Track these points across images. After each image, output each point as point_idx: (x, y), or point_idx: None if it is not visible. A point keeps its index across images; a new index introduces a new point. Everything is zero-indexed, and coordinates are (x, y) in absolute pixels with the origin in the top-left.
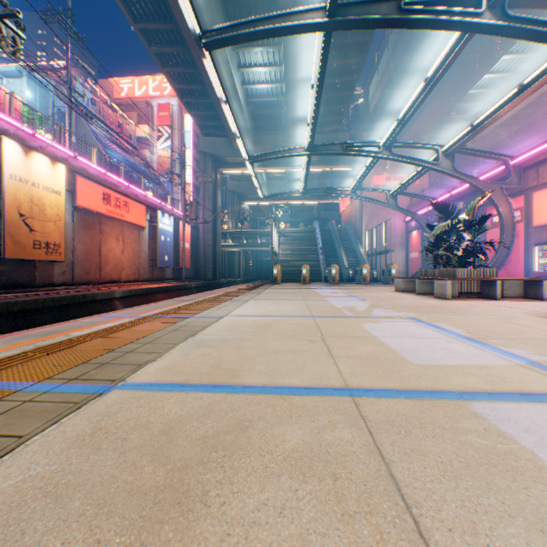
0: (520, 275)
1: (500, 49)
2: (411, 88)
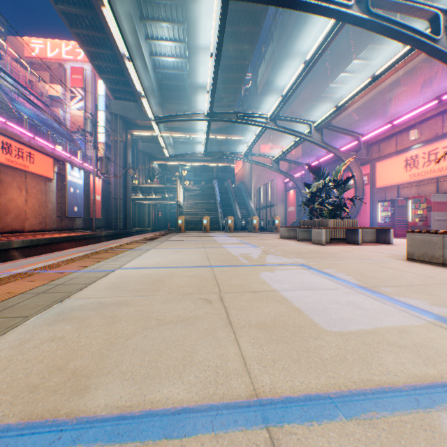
0: (367, 225)
1: (353, 54)
2: (289, 77)
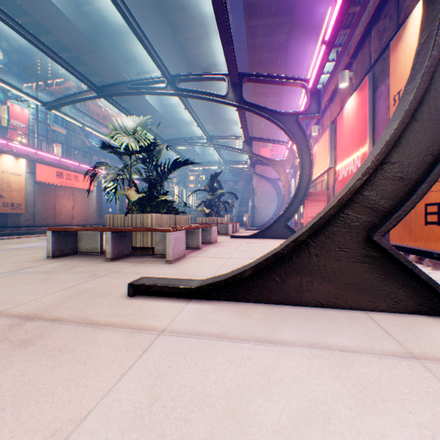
0: None
1: (308, 63)
2: (272, 87)
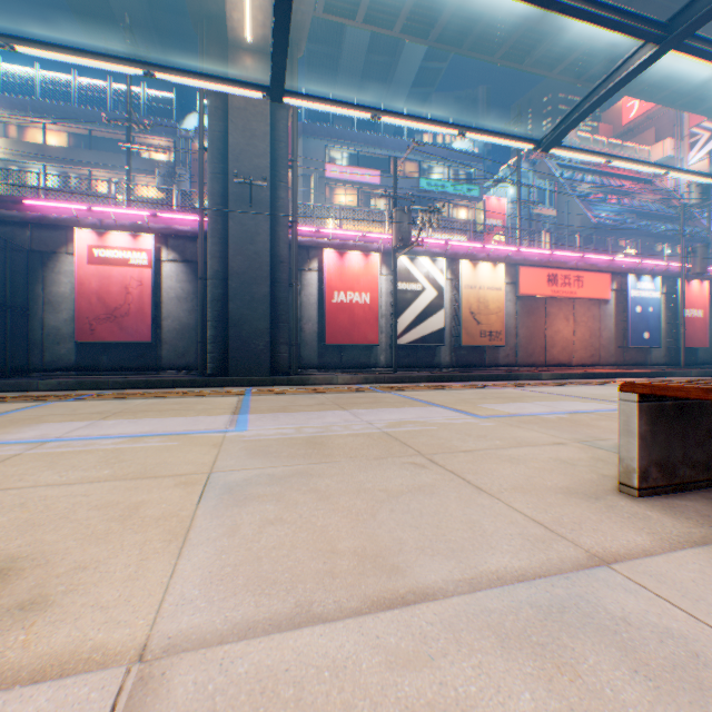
0: None
1: None
2: None
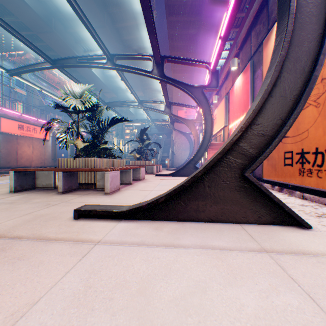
0: None
1: (211, 51)
2: (186, 66)
